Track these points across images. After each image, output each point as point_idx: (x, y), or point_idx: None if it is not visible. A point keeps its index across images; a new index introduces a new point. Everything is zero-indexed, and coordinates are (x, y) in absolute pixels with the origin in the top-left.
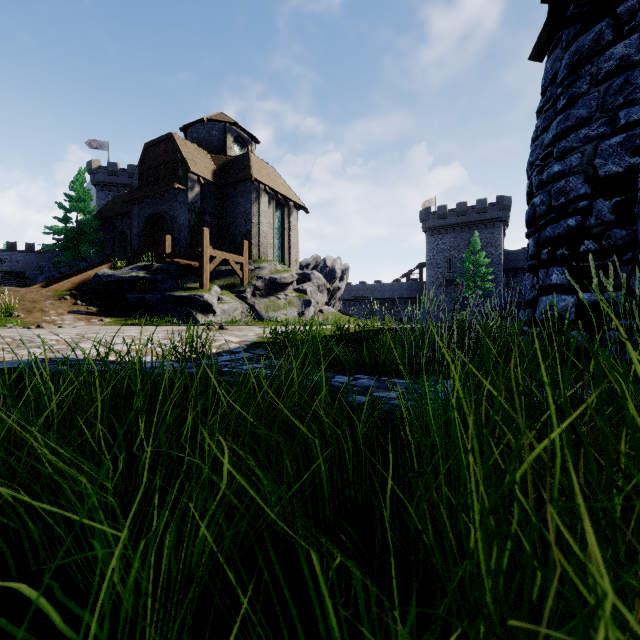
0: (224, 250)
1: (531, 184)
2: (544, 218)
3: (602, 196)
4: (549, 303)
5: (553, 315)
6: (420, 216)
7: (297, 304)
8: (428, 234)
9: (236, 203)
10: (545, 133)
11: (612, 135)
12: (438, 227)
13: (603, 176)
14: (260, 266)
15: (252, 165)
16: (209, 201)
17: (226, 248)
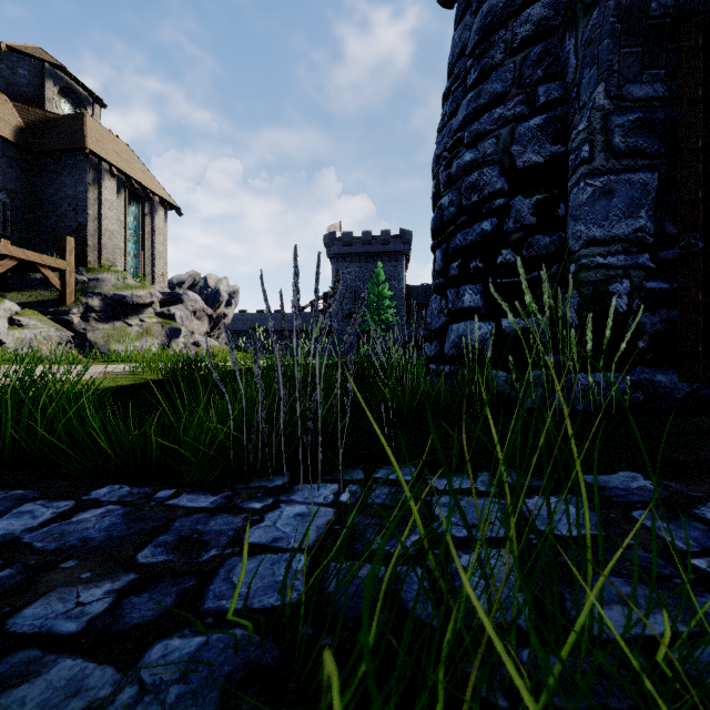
0: (38, 250)
1: (438, 183)
2: (453, 223)
3: (521, 193)
4: (461, 332)
5: (466, 348)
6: (325, 240)
7: (159, 333)
8: (333, 261)
9: (60, 182)
10: (453, 118)
11: (530, 117)
12: (343, 254)
13: (522, 167)
14: (98, 277)
15: (88, 131)
16: (8, 171)
17: (42, 247)
